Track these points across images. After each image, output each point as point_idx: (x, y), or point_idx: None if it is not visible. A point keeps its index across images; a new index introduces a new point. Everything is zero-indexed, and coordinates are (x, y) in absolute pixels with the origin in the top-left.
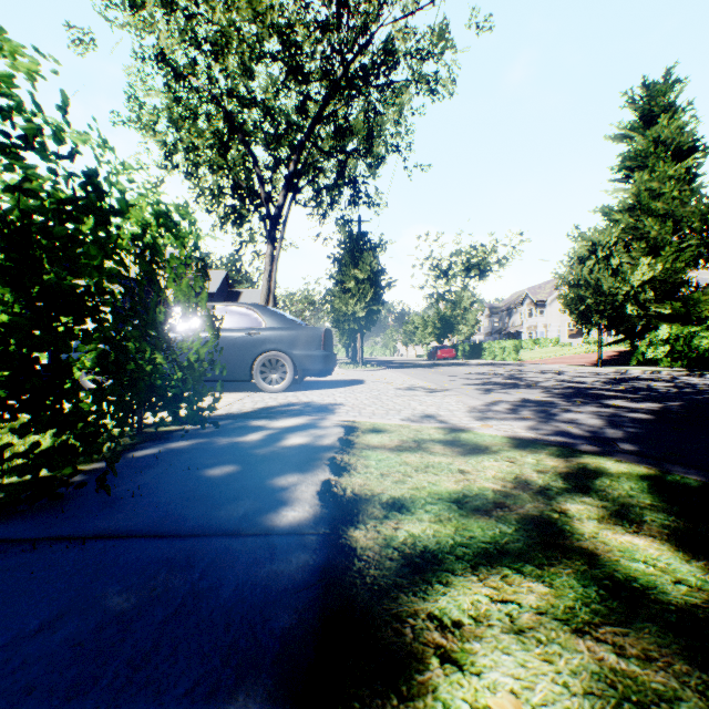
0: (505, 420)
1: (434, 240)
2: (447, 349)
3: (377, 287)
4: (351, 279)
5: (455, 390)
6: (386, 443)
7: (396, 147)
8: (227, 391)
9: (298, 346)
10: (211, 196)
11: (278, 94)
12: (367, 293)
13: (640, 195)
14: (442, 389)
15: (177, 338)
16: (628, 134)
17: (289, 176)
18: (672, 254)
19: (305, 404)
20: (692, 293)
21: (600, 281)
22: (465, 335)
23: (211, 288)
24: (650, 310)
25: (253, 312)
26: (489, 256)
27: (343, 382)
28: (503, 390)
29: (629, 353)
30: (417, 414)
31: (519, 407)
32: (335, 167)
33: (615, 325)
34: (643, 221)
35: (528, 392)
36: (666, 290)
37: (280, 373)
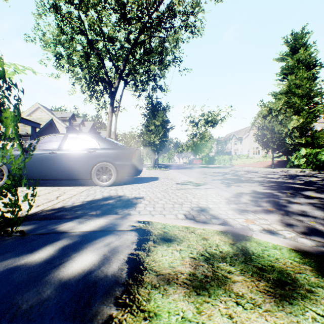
0: (258, 213)
1: (192, 109)
2: (198, 159)
3: (165, 129)
4: (152, 125)
5: (210, 184)
6: (177, 269)
7: (174, 59)
8: (78, 185)
9: (119, 159)
10: (80, 81)
11: (115, 30)
12: (160, 131)
13: (291, 86)
14: (202, 183)
15: (45, 154)
16: (284, 57)
17: (121, 72)
18: (306, 114)
19: (118, 198)
20: (314, 133)
21: (274, 127)
22: (206, 153)
23: (85, 130)
24: (295, 141)
25: (92, 139)
26: (216, 116)
27: (147, 179)
28: (237, 184)
29: (282, 162)
30: (194, 208)
31: (256, 198)
32: (144, 70)
33: (278, 148)
34: (291, 98)
35: (252, 185)
36: (302, 132)
37: (108, 175)
